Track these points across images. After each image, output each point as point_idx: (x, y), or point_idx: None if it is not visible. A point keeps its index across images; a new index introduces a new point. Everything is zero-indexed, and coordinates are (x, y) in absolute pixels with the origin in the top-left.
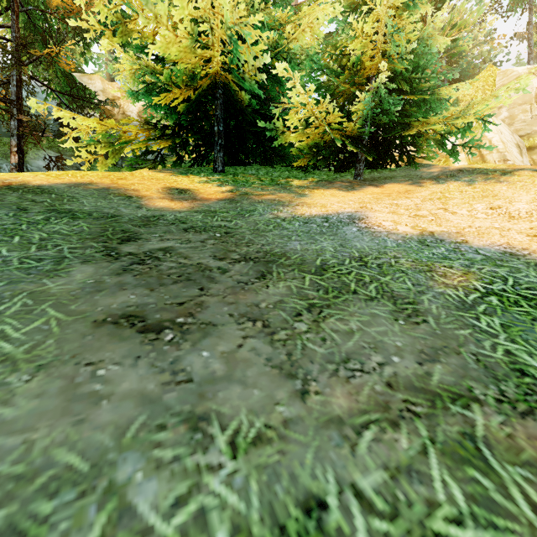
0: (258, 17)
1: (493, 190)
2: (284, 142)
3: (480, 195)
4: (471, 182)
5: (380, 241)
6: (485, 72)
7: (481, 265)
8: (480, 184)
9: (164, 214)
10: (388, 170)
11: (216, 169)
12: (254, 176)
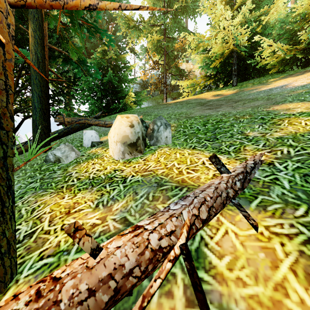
0: (244, 27)
1: None
2: (261, 65)
3: None
4: None
5: (284, 89)
6: None
7: None
8: None
9: (212, 100)
10: None
11: (233, 85)
12: (251, 83)
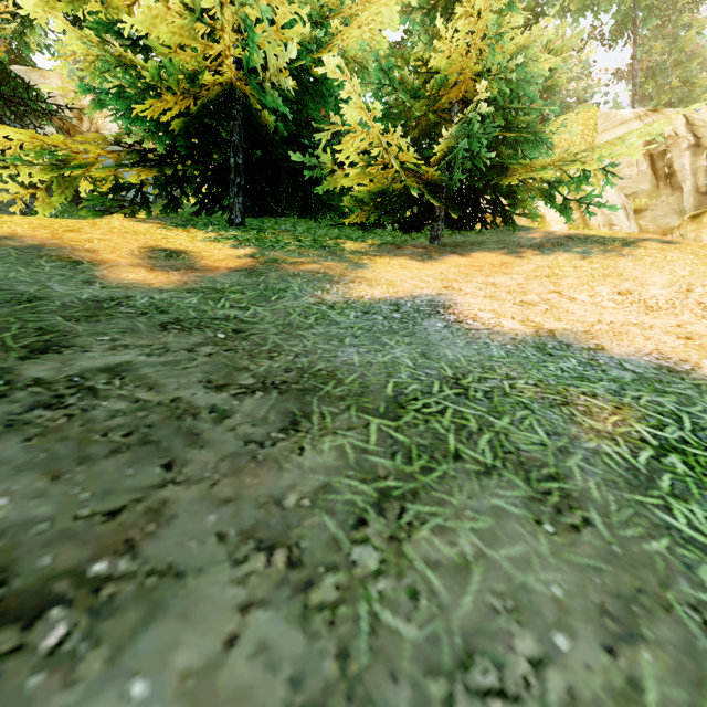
0: None
1: (617, 267)
2: (332, 186)
3: (600, 273)
4: (585, 254)
5: (481, 346)
6: (585, 113)
7: (635, 391)
8: (598, 257)
9: (131, 295)
10: (475, 233)
11: (233, 220)
12: (289, 234)
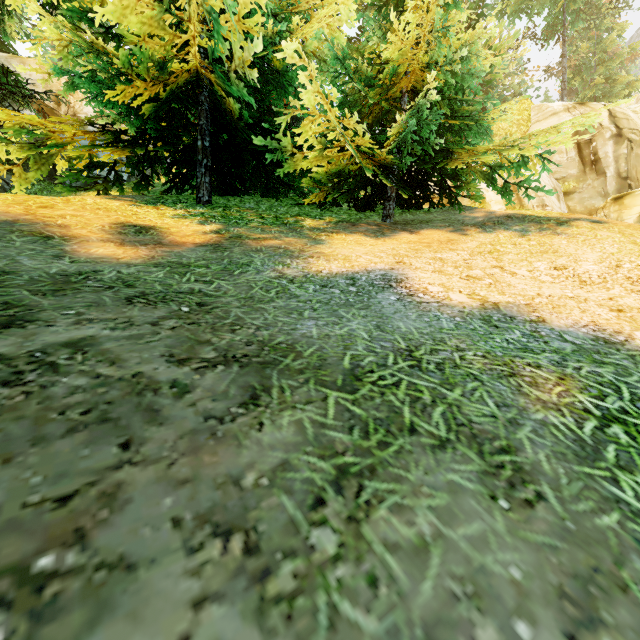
0: None
1: (552, 245)
2: (292, 167)
3: (538, 249)
4: (523, 232)
5: (431, 318)
6: (520, 105)
7: (576, 362)
8: (535, 235)
9: (99, 269)
10: (423, 212)
11: (200, 198)
12: (253, 211)
